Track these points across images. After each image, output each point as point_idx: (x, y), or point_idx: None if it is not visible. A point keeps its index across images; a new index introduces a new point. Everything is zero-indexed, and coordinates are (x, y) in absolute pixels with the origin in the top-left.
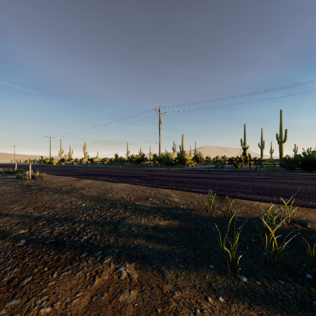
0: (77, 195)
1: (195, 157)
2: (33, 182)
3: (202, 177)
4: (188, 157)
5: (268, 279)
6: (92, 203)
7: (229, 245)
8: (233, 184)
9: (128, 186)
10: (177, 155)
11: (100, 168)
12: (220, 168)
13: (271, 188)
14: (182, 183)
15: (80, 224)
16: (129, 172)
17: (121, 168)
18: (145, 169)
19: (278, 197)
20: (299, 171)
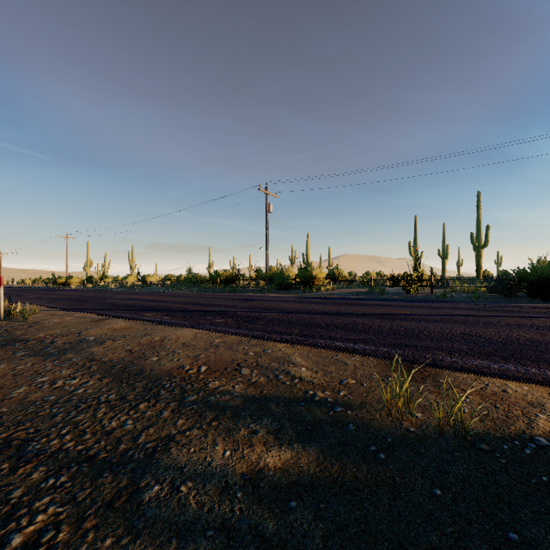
0: (78, 361)
1: (330, 273)
2: (2, 327)
3: (350, 313)
4: (320, 273)
5: None
6: (103, 383)
7: None
8: (418, 329)
9: (199, 336)
10: (300, 270)
11: (156, 293)
12: (379, 293)
13: (503, 339)
14: (314, 327)
15: (34, 471)
16: (209, 302)
17: (195, 294)
18: (240, 296)
19: (538, 366)
20: (523, 300)
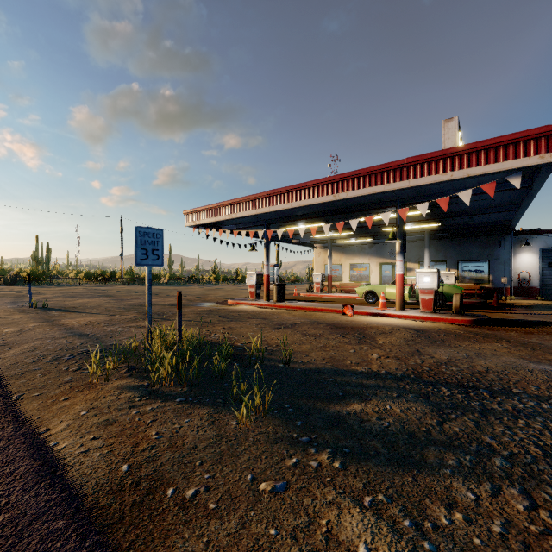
0: None
1: None
2: None
3: None
4: None
5: (265, 364)
6: None
7: (271, 381)
8: None
9: None
10: None
11: None
12: None
13: None
14: None
15: (501, 408)
16: None
17: None
18: None
19: None
20: None
